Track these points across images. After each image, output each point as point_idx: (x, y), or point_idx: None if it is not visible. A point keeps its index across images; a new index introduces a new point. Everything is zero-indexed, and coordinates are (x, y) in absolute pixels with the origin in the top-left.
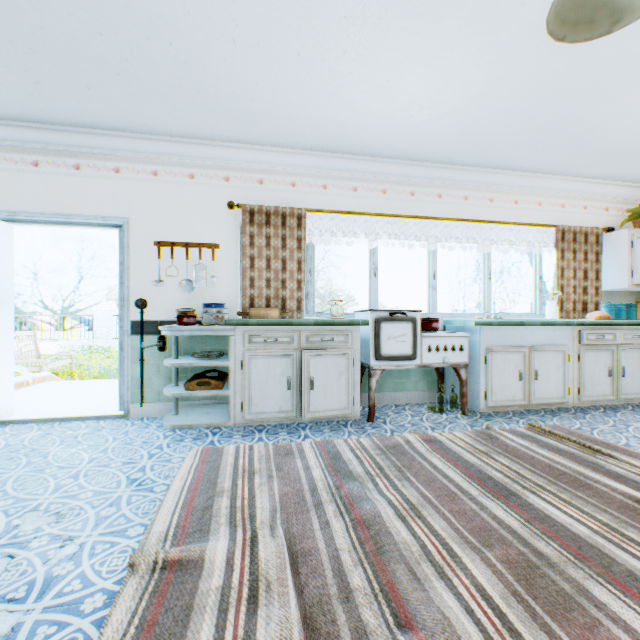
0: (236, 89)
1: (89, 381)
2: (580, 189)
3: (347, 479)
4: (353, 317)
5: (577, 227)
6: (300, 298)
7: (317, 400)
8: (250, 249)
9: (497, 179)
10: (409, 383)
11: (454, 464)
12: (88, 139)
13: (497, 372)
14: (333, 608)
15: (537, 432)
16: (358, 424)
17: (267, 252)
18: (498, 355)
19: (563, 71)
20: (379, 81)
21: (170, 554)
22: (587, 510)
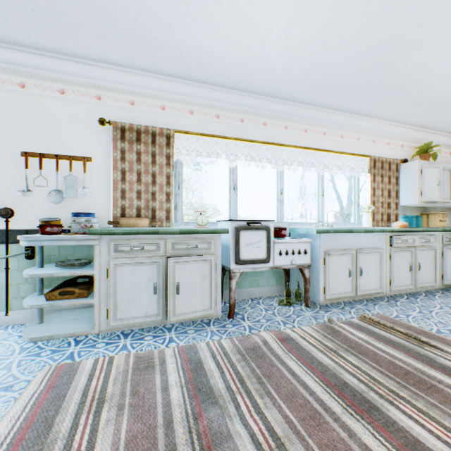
0: None
1: None
2: (385, 130)
3: (207, 403)
4: (216, 225)
5: (384, 158)
6: (169, 209)
7: (182, 303)
8: (121, 163)
9: (329, 117)
10: (262, 280)
11: (310, 368)
12: None
13: (333, 271)
14: None
15: (369, 323)
16: (220, 322)
17: (138, 166)
18: (333, 257)
19: (396, 13)
20: (239, 4)
21: None
22: (449, 425)
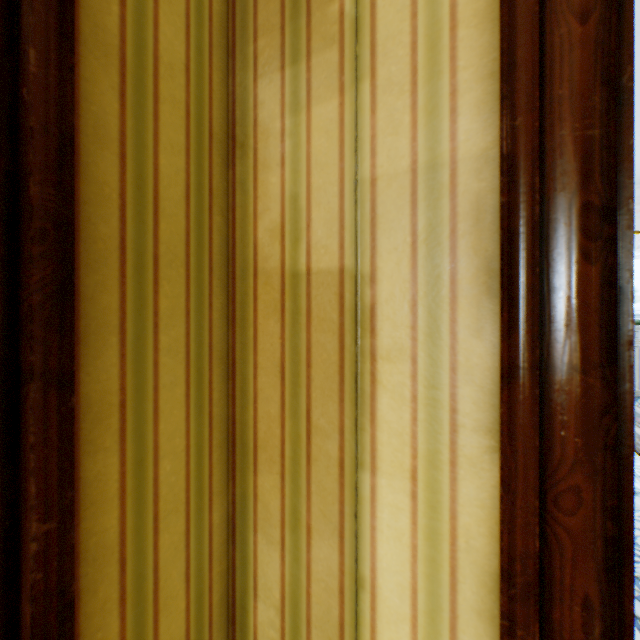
0: None
1: None
2: None
3: (639, 417)
4: None
5: None
6: None
7: None
8: None
9: None
10: None
11: None
12: None
13: None
14: (636, 441)
15: None
16: None
17: None
18: None
19: None
20: None
21: None
22: None
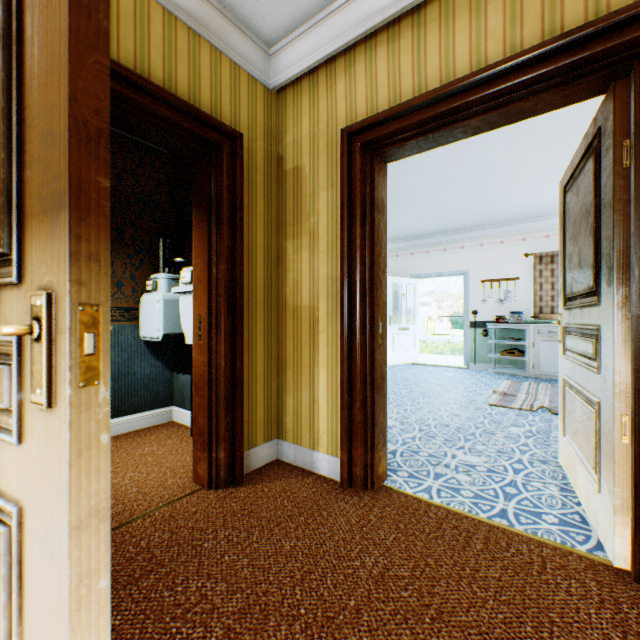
0: (528, 206)
1: (434, 355)
2: None
3: None
4: None
5: None
6: None
7: None
8: (538, 279)
9: None
10: None
11: None
12: (449, 236)
13: None
14: None
15: None
16: None
17: (550, 279)
18: None
19: None
20: None
21: (504, 392)
22: None
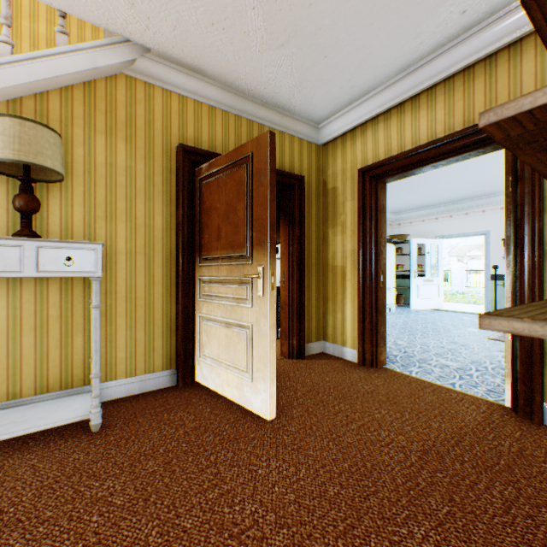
0: None
1: (462, 304)
2: None
3: None
4: None
5: None
6: None
7: None
8: None
9: None
10: None
11: None
12: (470, 202)
13: None
14: None
15: None
16: None
17: None
18: None
19: None
20: None
21: None
22: None
